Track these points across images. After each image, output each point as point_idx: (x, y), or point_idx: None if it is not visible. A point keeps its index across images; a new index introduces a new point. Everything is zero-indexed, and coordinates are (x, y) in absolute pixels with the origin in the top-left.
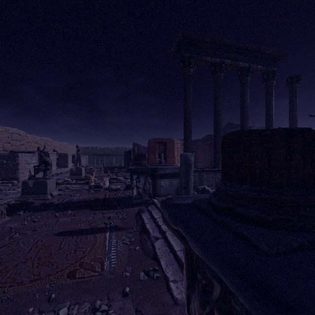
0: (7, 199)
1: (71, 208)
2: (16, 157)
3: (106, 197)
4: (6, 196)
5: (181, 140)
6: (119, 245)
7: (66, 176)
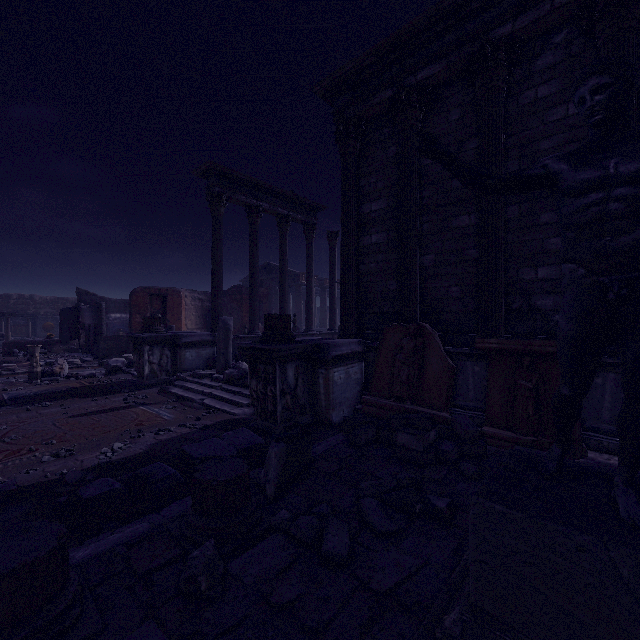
0: None
1: (41, 401)
2: None
3: (86, 384)
4: None
5: (193, 291)
6: (166, 410)
7: None
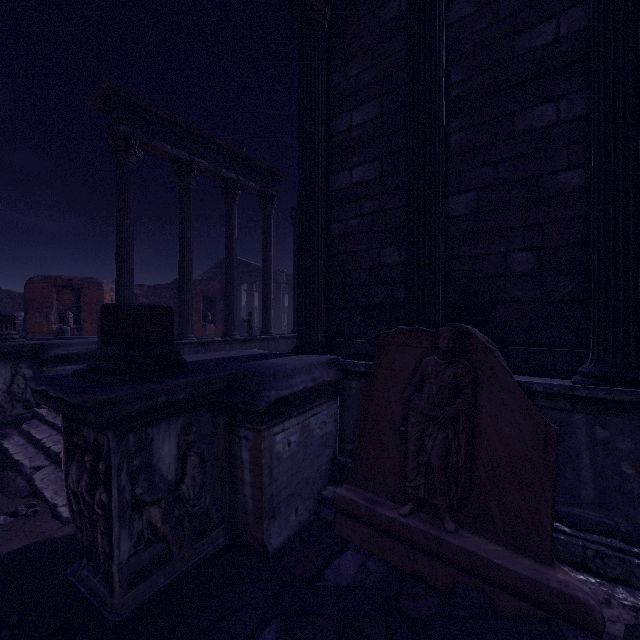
0: None
1: None
2: None
3: None
4: None
5: None
6: None
7: None
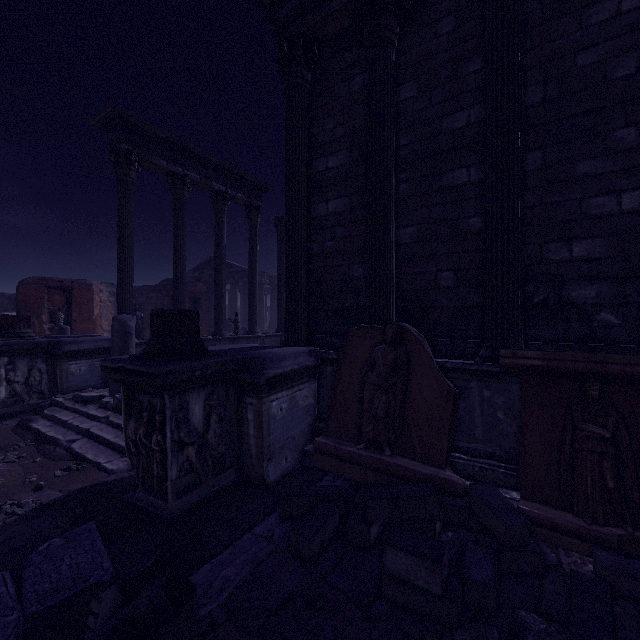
0: None
1: None
2: None
3: None
4: None
5: (111, 284)
6: None
7: None
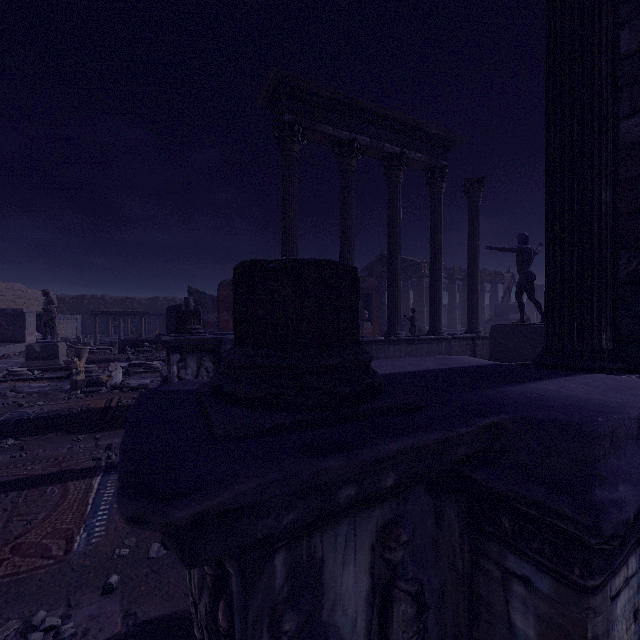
0: None
1: (16, 433)
2: None
3: (111, 404)
4: None
5: None
6: None
7: (17, 363)
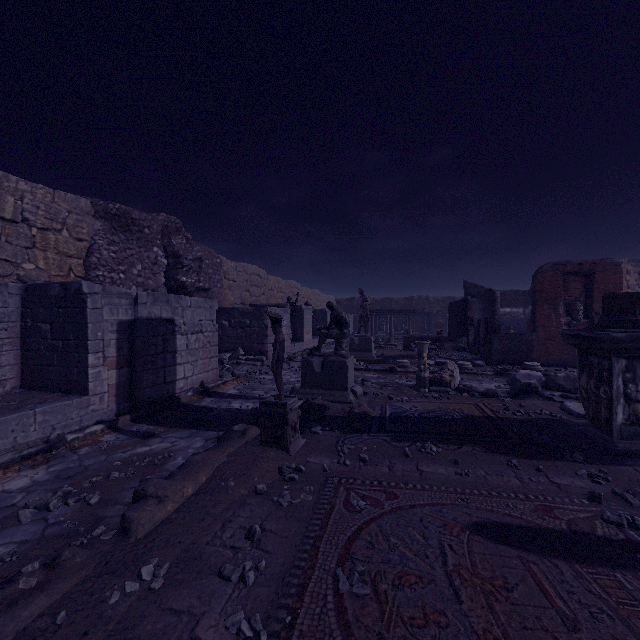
0: (269, 392)
1: (424, 435)
2: (264, 315)
3: (487, 413)
4: (263, 386)
5: (639, 262)
6: None
7: None
